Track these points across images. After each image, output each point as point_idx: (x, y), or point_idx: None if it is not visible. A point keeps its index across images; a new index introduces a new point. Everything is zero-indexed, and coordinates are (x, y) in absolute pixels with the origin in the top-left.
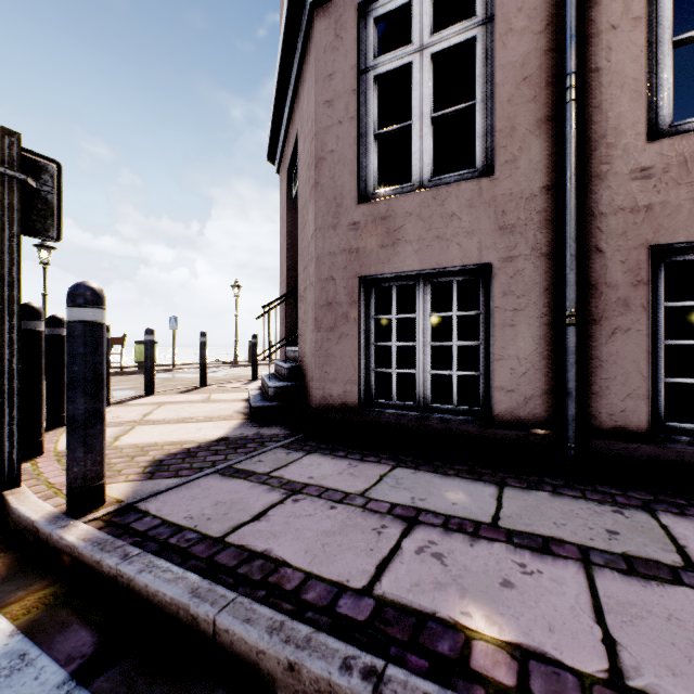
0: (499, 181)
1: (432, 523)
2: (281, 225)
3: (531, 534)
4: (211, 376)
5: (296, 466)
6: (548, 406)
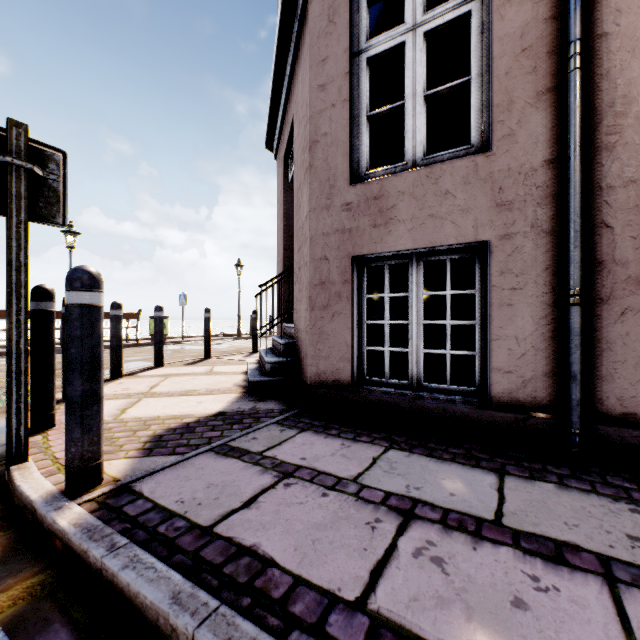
0: (496, 157)
1: (429, 518)
2: (278, 207)
3: (541, 536)
4: (216, 348)
5: (289, 445)
6: (549, 388)
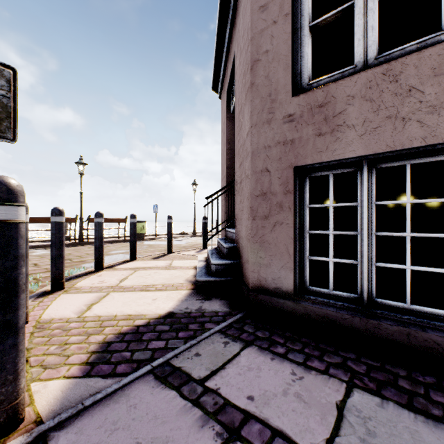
0: None
1: None
2: (222, 136)
3: None
4: (177, 244)
5: (233, 370)
6: None
